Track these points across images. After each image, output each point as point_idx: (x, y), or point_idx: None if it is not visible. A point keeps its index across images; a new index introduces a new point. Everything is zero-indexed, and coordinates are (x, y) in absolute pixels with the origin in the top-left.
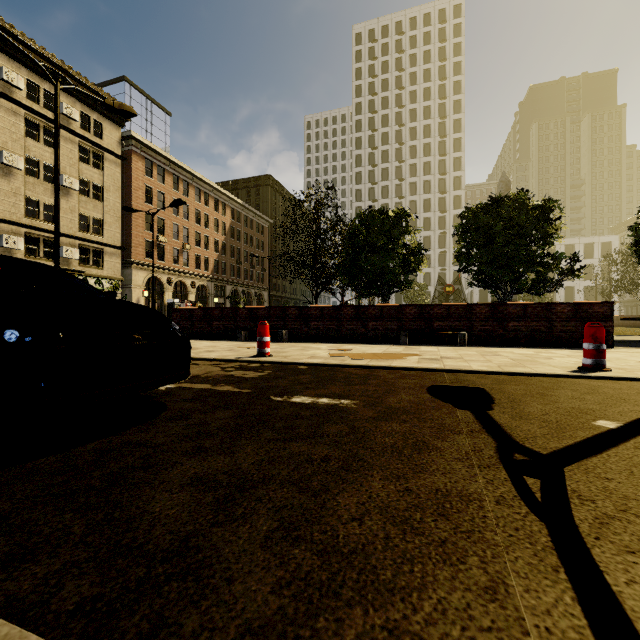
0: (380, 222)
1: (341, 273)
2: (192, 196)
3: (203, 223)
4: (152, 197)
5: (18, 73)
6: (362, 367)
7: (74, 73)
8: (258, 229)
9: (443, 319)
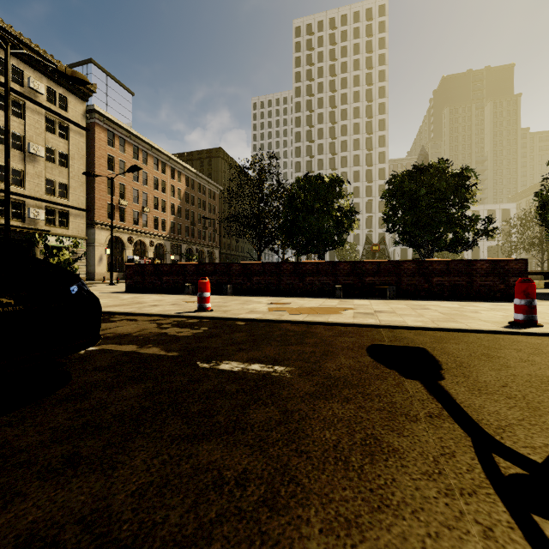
0: (316, 187)
1: (281, 233)
2: (151, 165)
3: (161, 189)
4: (114, 165)
5: None
6: (299, 323)
7: (40, 51)
8: (210, 195)
9: (374, 274)
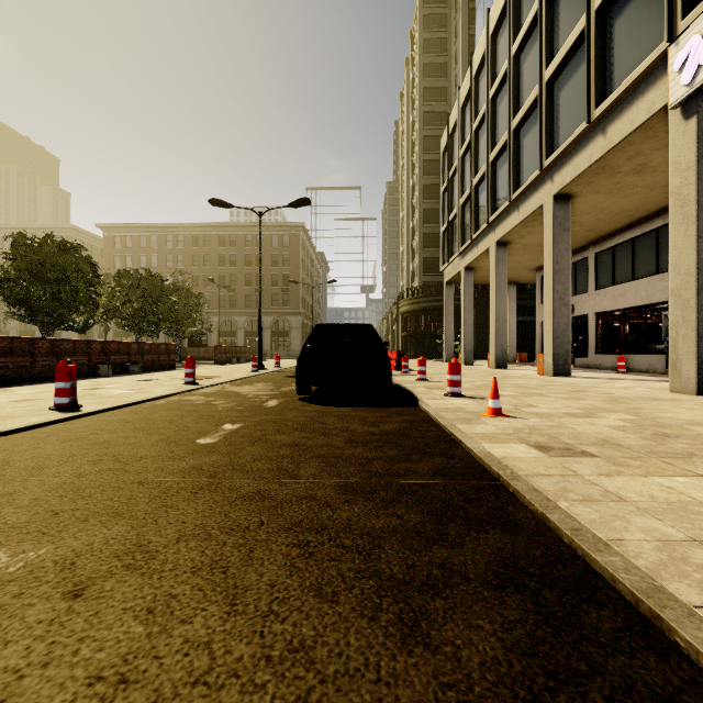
0: None
1: None
2: None
3: None
4: None
5: None
6: (242, 379)
7: None
8: None
9: (117, 353)
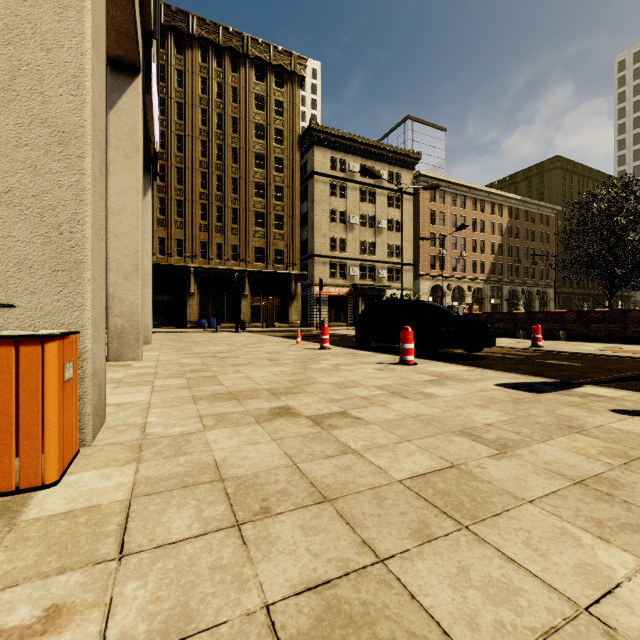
0: None
1: (637, 274)
2: (468, 207)
3: (479, 229)
4: (435, 218)
5: (356, 163)
6: (614, 356)
7: (384, 146)
8: (541, 221)
9: None
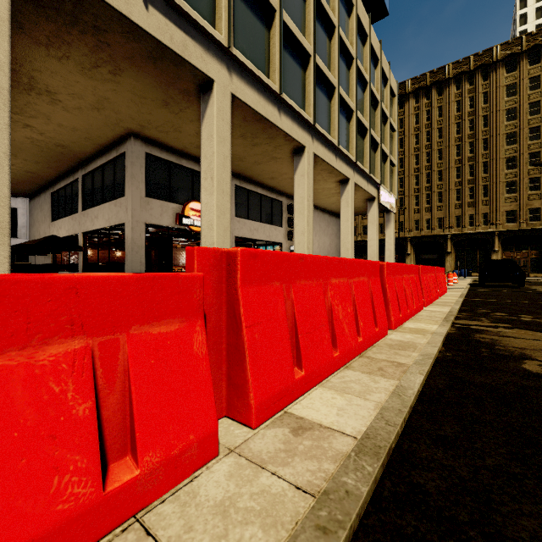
0: None
1: None
2: None
3: None
4: None
5: None
6: None
7: None
8: None
9: None
